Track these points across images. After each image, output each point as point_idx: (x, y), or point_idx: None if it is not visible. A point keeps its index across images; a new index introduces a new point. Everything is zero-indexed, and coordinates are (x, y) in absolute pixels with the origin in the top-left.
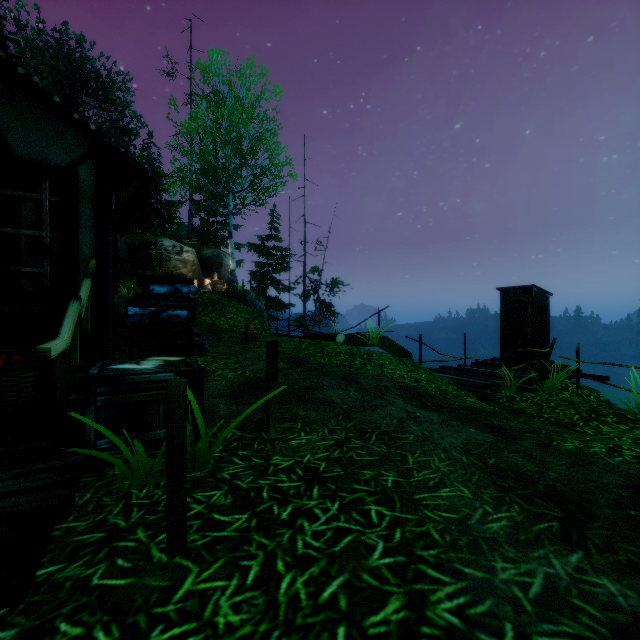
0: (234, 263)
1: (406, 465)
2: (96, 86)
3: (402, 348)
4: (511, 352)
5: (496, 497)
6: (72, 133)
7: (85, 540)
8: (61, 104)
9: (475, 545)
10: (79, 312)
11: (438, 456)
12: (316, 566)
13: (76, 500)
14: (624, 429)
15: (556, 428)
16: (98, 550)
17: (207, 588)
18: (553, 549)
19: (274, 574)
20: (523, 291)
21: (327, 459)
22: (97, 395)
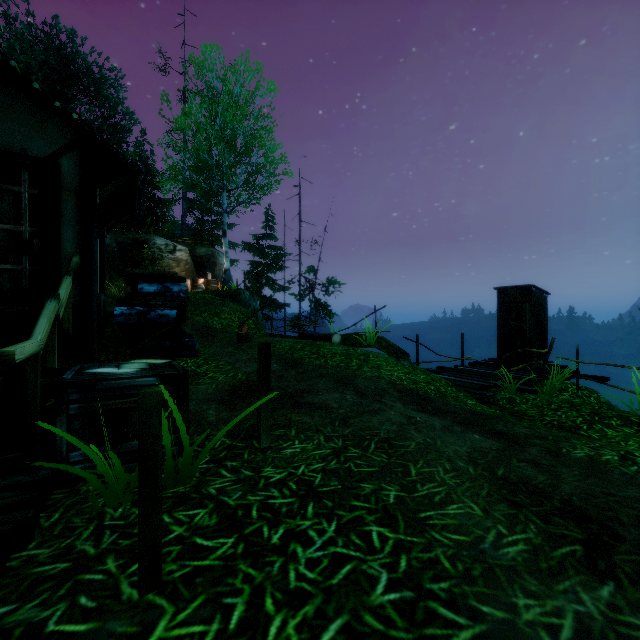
0: (228, 262)
1: (409, 477)
2: (88, 82)
3: (399, 348)
4: (510, 353)
5: (509, 515)
6: (54, 122)
7: (46, 572)
8: (41, 91)
9: (491, 575)
10: (57, 311)
11: (442, 466)
12: (310, 604)
13: (42, 522)
14: (629, 432)
15: (561, 432)
16: (59, 585)
17: (182, 635)
18: (580, 580)
19: (262, 615)
20: (521, 291)
21: (323, 471)
22: (70, 402)
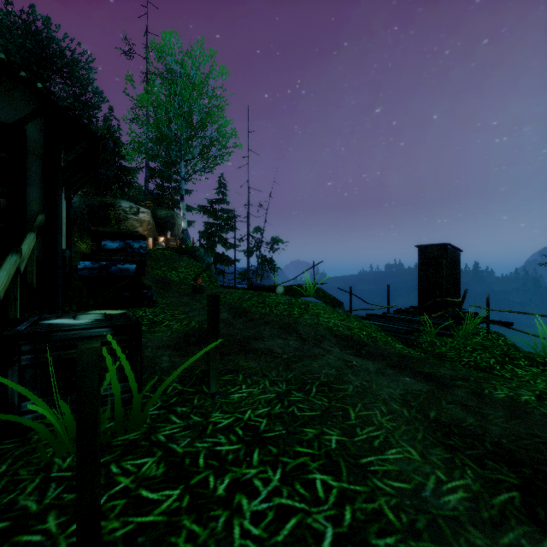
0: (185, 223)
1: (348, 421)
2: (61, 64)
3: (334, 298)
4: (430, 302)
5: (446, 459)
6: (20, 91)
7: None
8: (7, 62)
9: (436, 528)
10: (18, 265)
11: (379, 409)
12: None
13: None
14: (536, 372)
15: (479, 373)
16: None
17: None
18: (523, 531)
19: None
20: (439, 248)
21: (268, 415)
22: (21, 354)
